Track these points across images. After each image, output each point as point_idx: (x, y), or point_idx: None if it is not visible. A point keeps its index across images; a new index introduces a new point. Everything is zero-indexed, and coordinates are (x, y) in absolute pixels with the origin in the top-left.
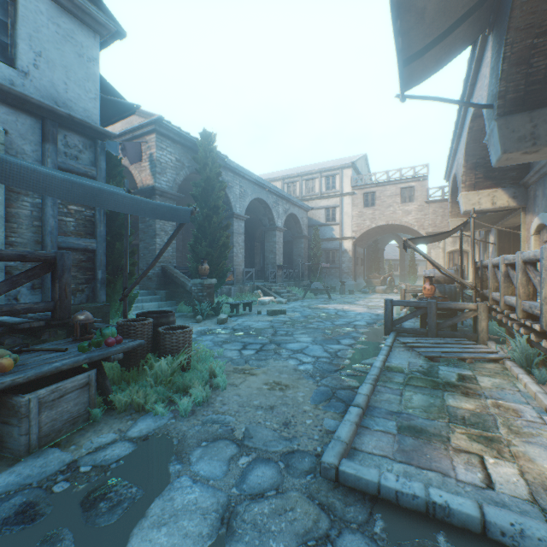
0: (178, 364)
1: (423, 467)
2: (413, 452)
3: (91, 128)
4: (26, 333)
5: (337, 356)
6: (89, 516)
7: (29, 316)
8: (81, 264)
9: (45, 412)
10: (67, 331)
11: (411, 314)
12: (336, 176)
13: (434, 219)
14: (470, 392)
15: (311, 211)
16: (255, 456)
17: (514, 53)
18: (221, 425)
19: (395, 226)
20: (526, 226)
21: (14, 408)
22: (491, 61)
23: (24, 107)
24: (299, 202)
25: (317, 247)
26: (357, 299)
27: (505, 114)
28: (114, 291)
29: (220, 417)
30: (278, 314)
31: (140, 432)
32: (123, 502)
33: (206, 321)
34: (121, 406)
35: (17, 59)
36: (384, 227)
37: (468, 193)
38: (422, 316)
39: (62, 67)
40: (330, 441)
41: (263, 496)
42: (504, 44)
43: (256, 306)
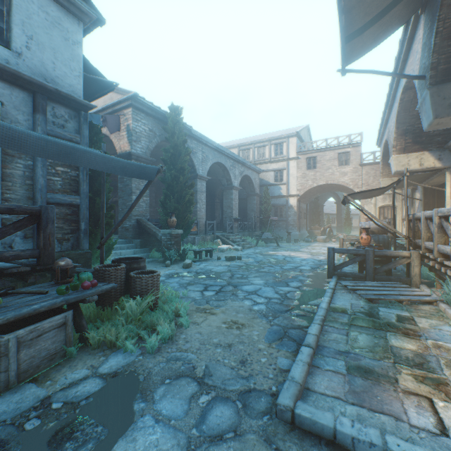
0: (147, 304)
1: (375, 409)
2: (364, 393)
3: (76, 101)
4: (15, 277)
5: (286, 298)
6: None
7: (19, 262)
8: (67, 217)
9: (24, 350)
10: (52, 274)
11: (351, 260)
12: (283, 144)
13: (367, 179)
14: (410, 333)
15: (262, 173)
16: (215, 395)
17: (446, 28)
18: (184, 362)
19: (333, 185)
20: (450, 184)
21: None
22: (423, 38)
23: (17, 82)
24: (252, 165)
25: (267, 203)
26: (301, 247)
27: (437, 83)
28: (95, 240)
29: (183, 354)
30: (234, 259)
31: (110, 368)
32: (88, 443)
33: (174, 266)
34: (95, 343)
35: (12, 41)
36: (323, 186)
37: (399, 156)
38: (360, 262)
39: (51, 48)
40: (284, 380)
41: (222, 438)
42: (437, 19)
43: (216, 252)
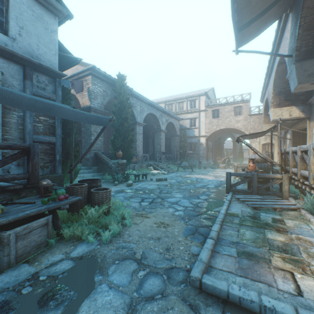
0: (102, 211)
1: (255, 279)
2: (248, 269)
3: (53, 71)
4: (12, 192)
5: (197, 206)
6: (42, 311)
7: (14, 182)
8: (47, 151)
9: (20, 241)
10: (37, 191)
11: (242, 181)
12: (196, 100)
13: (254, 125)
14: (281, 230)
15: (181, 121)
16: (149, 271)
17: (306, 23)
18: (128, 249)
19: (230, 129)
20: (310, 128)
21: (0, 239)
22: (291, 29)
23: (13, 59)
24: (174, 115)
25: (185, 141)
26: (208, 172)
27: (300, 60)
28: (66, 167)
29: (127, 244)
30: (162, 180)
31: (78, 253)
32: (64, 302)
33: (120, 185)
34: (67, 237)
35: (9, 30)
36: (224, 130)
37: (275, 109)
38: (248, 182)
39: (36, 35)
40: (195, 261)
41: (153, 298)
42: (300, 17)
43: (150, 176)
